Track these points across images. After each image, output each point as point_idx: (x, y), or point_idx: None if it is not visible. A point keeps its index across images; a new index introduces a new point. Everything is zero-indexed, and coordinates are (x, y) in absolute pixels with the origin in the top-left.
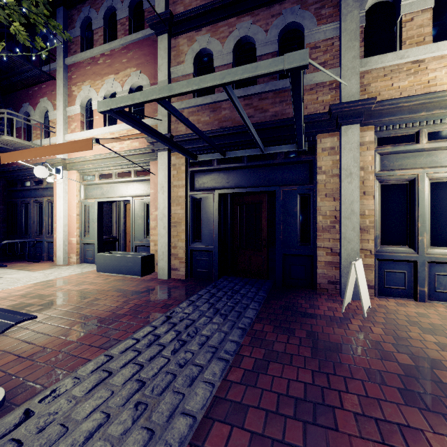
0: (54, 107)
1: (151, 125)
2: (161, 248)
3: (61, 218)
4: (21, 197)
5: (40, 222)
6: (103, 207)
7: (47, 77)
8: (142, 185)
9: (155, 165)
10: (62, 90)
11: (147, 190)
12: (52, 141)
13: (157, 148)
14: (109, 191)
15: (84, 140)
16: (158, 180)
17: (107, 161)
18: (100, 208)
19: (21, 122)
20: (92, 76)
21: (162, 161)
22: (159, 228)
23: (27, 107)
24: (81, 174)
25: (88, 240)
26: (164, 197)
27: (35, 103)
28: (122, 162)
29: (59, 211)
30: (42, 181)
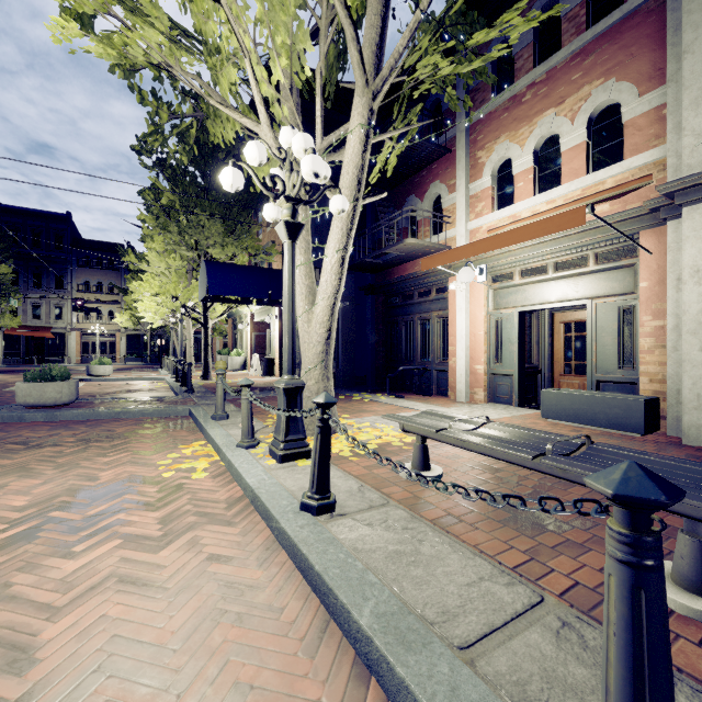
0: (449, 189)
1: (642, 166)
2: (693, 388)
3: (462, 339)
4: (401, 314)
5: (427, 344)
6: (524, 319)
7: (442, 153)
8: (612, 277)
9: (651, 236)
10: (464, 162)
11: (624, 284)
12: (447, 236)
13: (683, 200)
14: (539, 294)
15: (566, 212)
16: (682, 260)
17: (541, 247)
18: (521, 321)
19: (404, 221)
20: (511, 125)
21: (695, 223)
22: (686, 350)
23: (412, 200)
24: (489, 274)
25: (501, 370)
26: (701, 290)
27: (422, 193)
28: (572, 243)
29: (460, 328)
30: (429, 291)
